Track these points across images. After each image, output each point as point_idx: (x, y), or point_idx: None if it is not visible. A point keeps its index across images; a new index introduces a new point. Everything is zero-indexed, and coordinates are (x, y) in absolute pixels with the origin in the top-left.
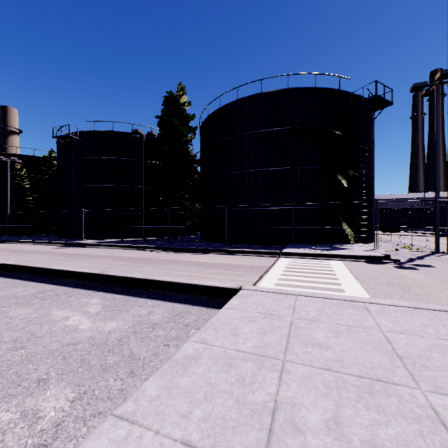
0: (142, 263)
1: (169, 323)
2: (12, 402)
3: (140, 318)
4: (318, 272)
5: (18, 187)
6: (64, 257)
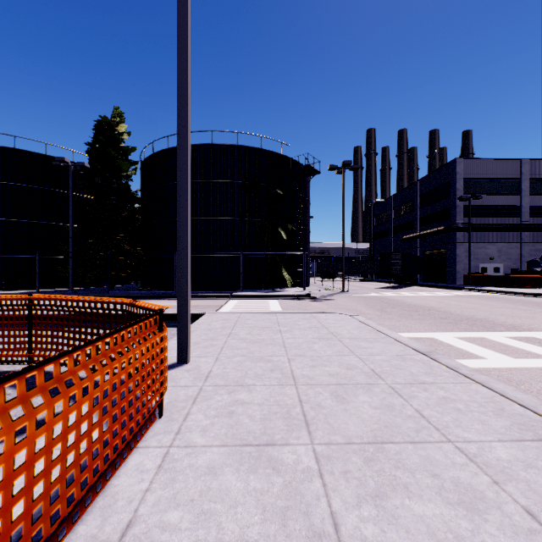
0: None
1: None
2: None
3: None
4: (258, 306)
5: None
6: None
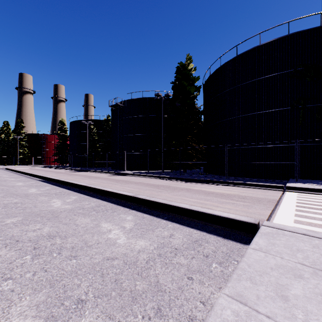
0: (162, 189)
1: (188, 250)
2: None
3: (163, 239)
4: None
5: (92, 139)
6: (113, 182)
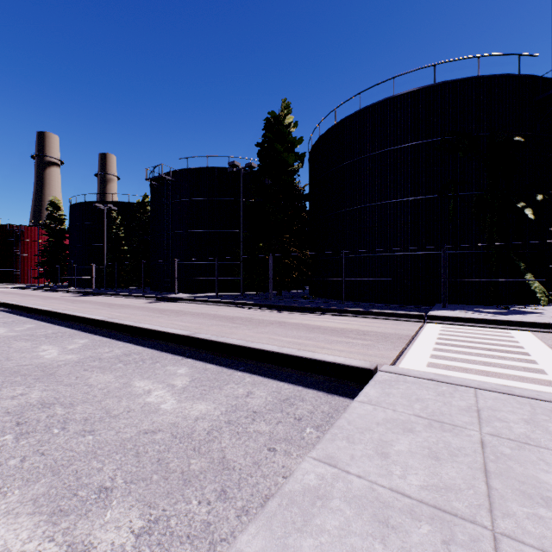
0: (239, 324)
1: (274, 413)
2: (61, 524)
3: (236, 400)
4: (496, 349)
5: (114, 236)
6: (154, 313)
